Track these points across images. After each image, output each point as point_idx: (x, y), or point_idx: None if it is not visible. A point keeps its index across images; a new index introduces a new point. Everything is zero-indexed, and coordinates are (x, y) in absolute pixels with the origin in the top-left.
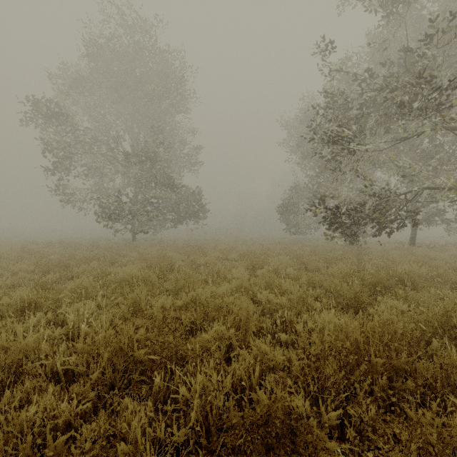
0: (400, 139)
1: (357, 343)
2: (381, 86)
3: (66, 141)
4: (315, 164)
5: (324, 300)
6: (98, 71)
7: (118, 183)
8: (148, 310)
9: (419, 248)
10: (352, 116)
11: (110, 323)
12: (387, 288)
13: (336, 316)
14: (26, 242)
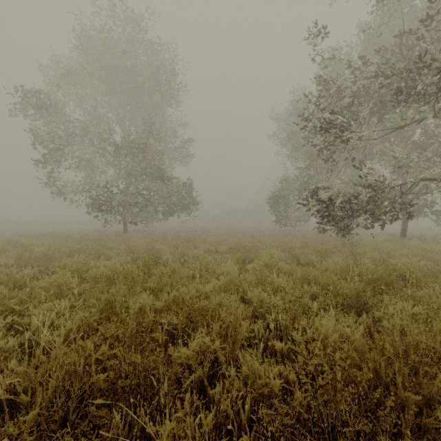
0: (395, 128)
1: (375, 365)
2: (377, 72)
3: (57, 132)
4: (305, 157)
5: (321, 298)
6: (89, 64)
7: (111, 176)
8: (123, 314)
9: (410, 240)
10: (345, 105)
11: (77, 329)
12: (388, 284)
13: (337, 319)
14: (17, 234)
